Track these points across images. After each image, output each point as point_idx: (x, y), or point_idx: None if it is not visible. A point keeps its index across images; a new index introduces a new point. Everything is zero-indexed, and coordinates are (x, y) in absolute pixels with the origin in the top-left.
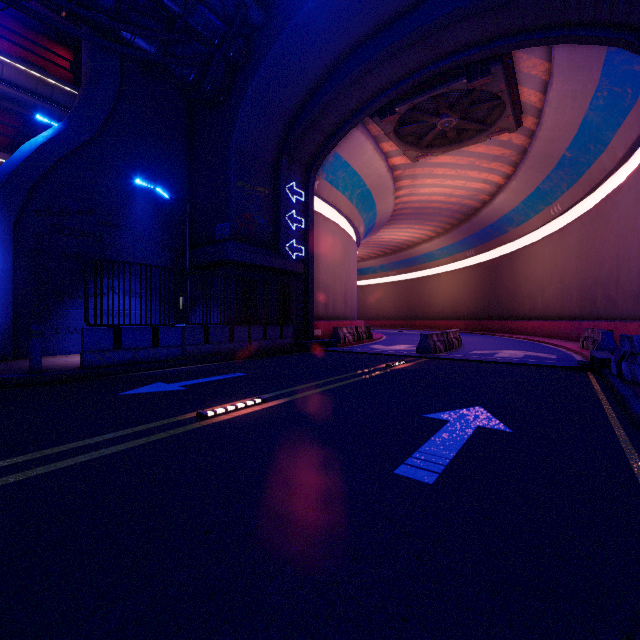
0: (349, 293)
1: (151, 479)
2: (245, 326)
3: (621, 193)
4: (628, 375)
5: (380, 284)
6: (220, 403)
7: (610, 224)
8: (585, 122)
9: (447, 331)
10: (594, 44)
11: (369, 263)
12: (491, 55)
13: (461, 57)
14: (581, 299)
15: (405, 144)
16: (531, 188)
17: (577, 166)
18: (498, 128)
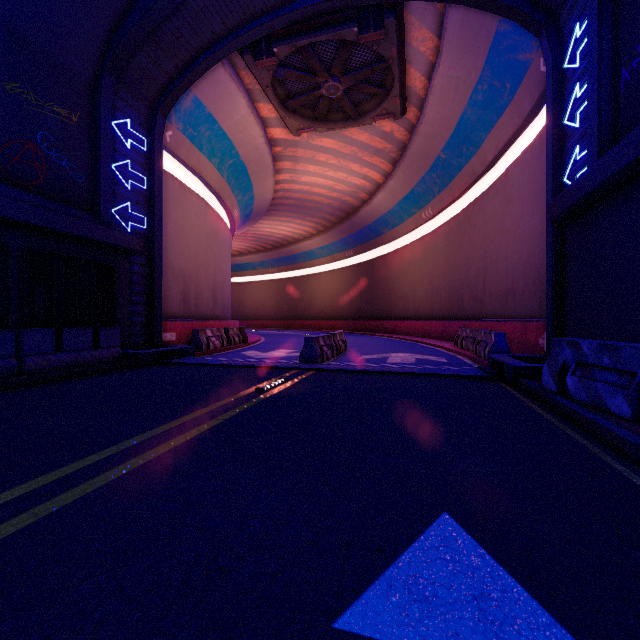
0: (219, 287)
1: None
2: (7, 330)
3: (488, 197)
4: (582, 395)
5: (260, 282)
6: None
7: (477, 227)
8: (462, 120)
9: (334, 333)
10: (490, 11)
11: (248, 258)
12: (386, 1)
13: None
14: (449, 300)
15: (286, 109)
16: (407, 190)
17: (449, 169)
18: (384, 110)
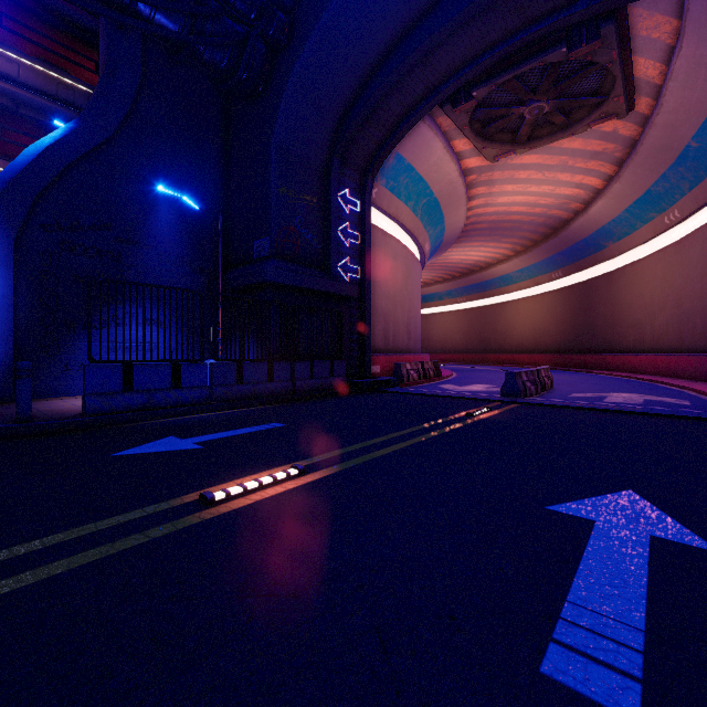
0: (412, 322)
1: (64, 667)
2: (287, 362)
3: None
4: None
5: (447, 312)
6: (240, 474)
7: None
8: None
9: (538, 368)
10: None
11: (434, 288)
12: (601, 11)
13: (560, 17)
14: None
15: (482, 140)
16: (639, 191)
17: (706, 159)
18: (603, 113)
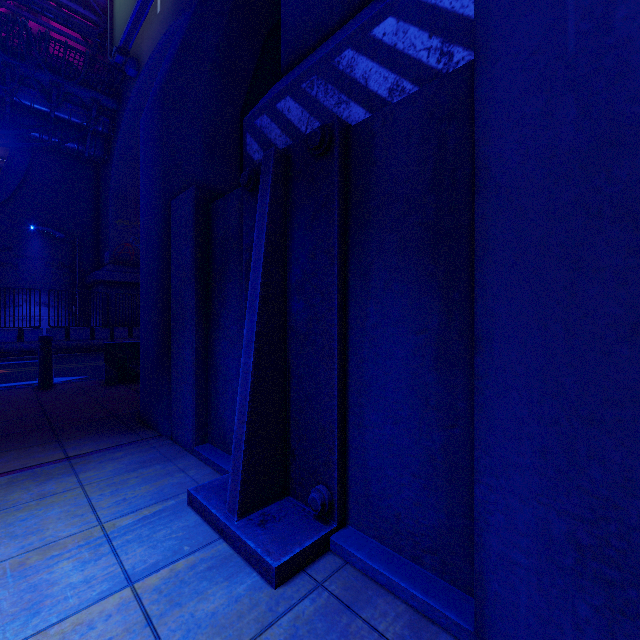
0: None
1: None
2: (108, 328)
3: None
4: None
5: None
6: None
7: None
8: None
9: None
10: None
11: None
12: None
13: None
14: None
15: None
16: None
17: None
18: None
